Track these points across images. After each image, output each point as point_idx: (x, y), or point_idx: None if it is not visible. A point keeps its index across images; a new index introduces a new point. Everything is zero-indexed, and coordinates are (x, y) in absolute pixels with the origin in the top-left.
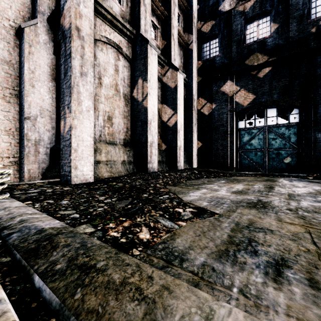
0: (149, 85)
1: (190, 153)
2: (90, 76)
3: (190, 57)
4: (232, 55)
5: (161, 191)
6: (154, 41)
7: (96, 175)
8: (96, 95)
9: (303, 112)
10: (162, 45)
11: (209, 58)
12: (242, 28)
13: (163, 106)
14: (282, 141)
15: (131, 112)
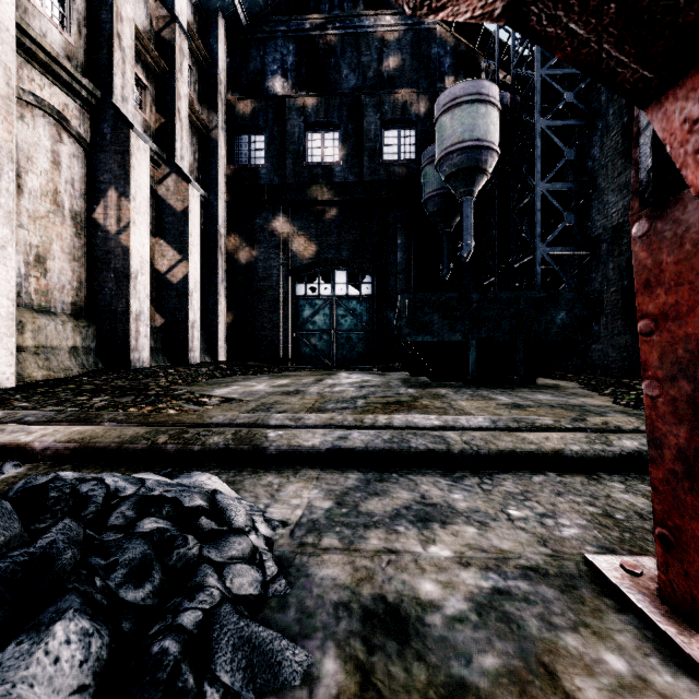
0: (134, 206)
1: (214, 334)
2: (7, 179)
3: (213, 154)
4: (286, 174)
5: (174, 388)
6: (139, 112)
7: (15, 375)
8: None
9: (376, 281)
10: (155, 123)
11: (249, 166)
12: (301, 135)
13: (157, 242)
14: (353, 320)
15: (89, 249)
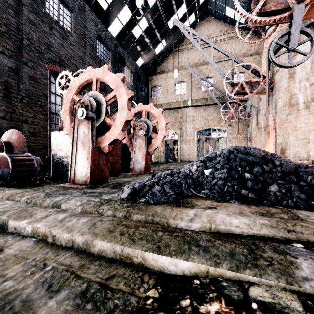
0: None
1: None
2: None
3: None
4: None
5: None
6: None
7: None
8: None
9: None
10: None
11: None
12: None
13: None
14: None
15: None
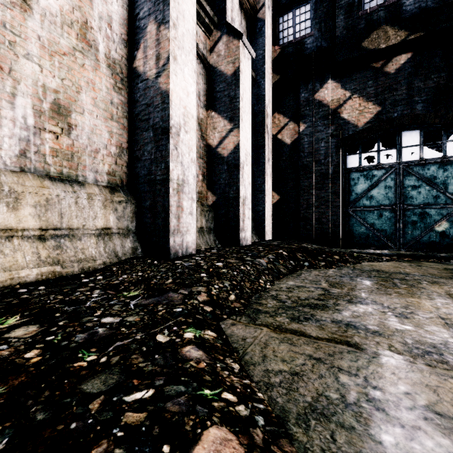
0: (175, 35)
1: (260, 213)
2: None
3: (259, 34)
4: (337, 33)
5: None
6: None
7: None
8: (3, 26)
9: None
10: None
11: (293, 41)
12: None
13: (209, 115)
14: (431, 190)
15: (130, 107)
